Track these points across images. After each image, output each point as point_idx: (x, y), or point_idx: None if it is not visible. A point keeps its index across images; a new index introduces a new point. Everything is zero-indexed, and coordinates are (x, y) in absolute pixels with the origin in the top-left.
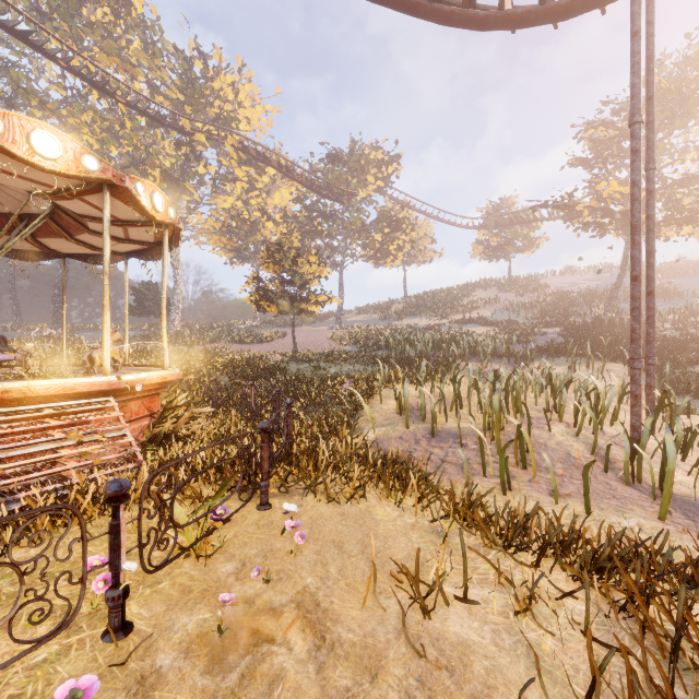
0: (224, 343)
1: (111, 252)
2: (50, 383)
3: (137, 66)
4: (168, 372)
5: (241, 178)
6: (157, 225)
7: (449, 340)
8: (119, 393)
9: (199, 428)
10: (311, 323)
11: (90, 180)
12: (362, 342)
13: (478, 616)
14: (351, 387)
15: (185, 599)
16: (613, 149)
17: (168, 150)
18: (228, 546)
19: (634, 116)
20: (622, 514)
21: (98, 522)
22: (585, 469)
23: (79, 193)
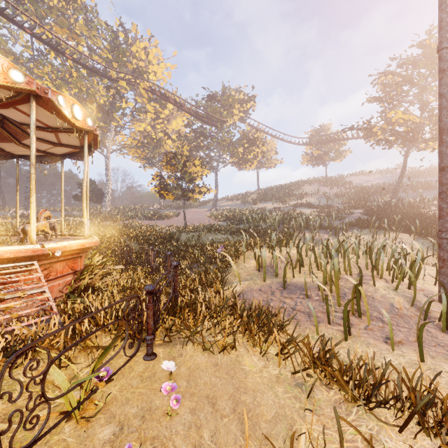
0: (138, 219)
1: (51, 154)
2: None
3: (80, 35)
4: (87, 241)
5: (150, 111)
6: (78, 130)
7: (289, 217)
8: (43, 258)
9: (111, 281)
10: (197, 207)
11: (17, 90)
12: (230, 219)
13: None
14: (223, 250)
15: None
16: (397, 90)
17: (102, 92)
18: (111, 403)
19: (442, 43)
20: None
21: None
22: (422, 325)
23: (12, 103)
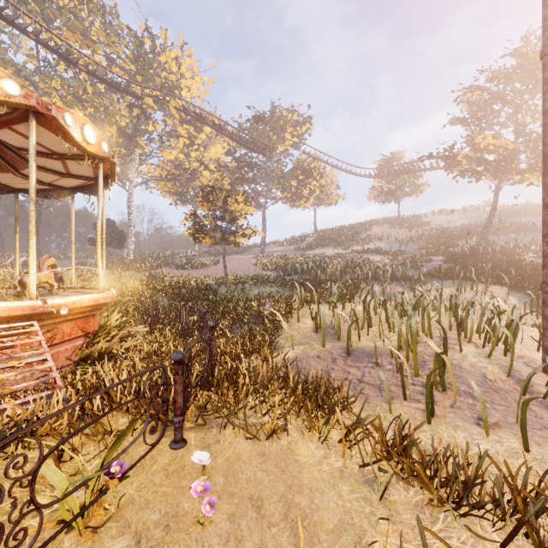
0: (168, 269)
1: (58, 187)
2: None
3: (97, 42)
4: (101, 295)
5: (183, 135)
6: (90, 157)
7: (353, 266)
8: (46, 317)
9: (133, 346)
10: (240, 253)
11: (12, 106)
12: (281, 268)
13: None
14: (272, 307)
15: None
16: (487, 109)
17: (123, 111)
18: (126, 507)
19: (547, 47)
20: None
21: None
22: (526, 403)
23: (7, 122)
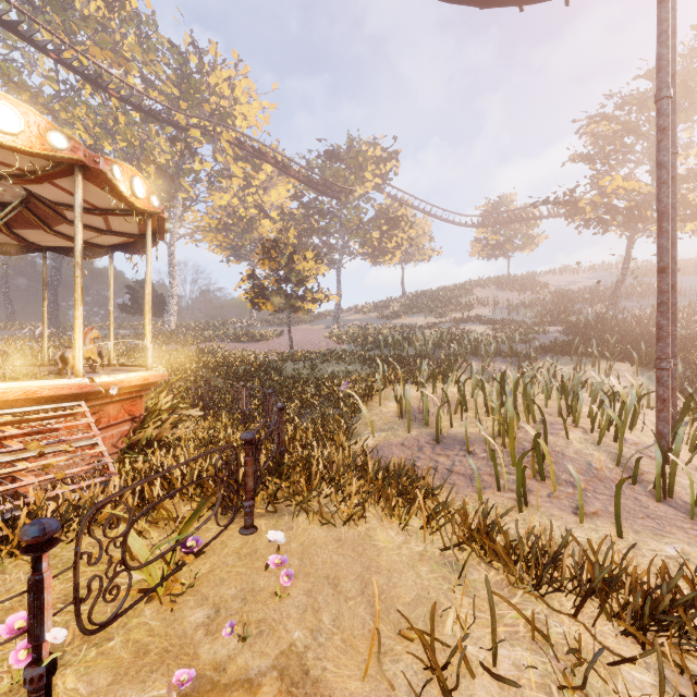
0: (219, 342)
1: (94, 245)
2: (10, 387)
3: (131, 60)
4: (151, 373)
5: (238, 175)
6: (138, 213)
7: (449, 338)
8: (93, 397)
9: (185, 433)
10: (309, 322)
11: (58, 160)
12: (359, 341)
13: (512, 691)
14: (348, 388)
15: (138, 664)
16: (616, 143)
17: (163, 146)
18: (201, 584)
19: (661, 90)
20: (661, 539)
21: (52, 551)
22: (620, 486)
23: (48, 176)
